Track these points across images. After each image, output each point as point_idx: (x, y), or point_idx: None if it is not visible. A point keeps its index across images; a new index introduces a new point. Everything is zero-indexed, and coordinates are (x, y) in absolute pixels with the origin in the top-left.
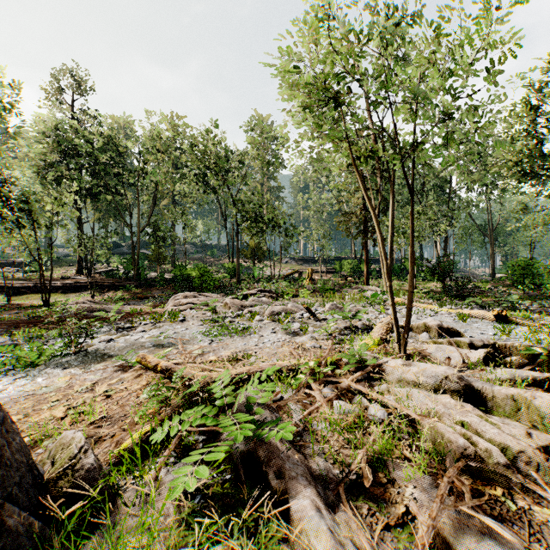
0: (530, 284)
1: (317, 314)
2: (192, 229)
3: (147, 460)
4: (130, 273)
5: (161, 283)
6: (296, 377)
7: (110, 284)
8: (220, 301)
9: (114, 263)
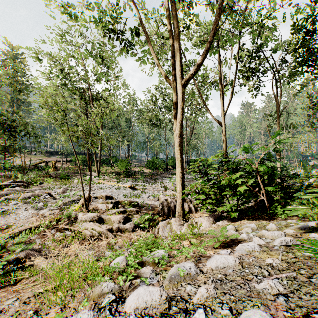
0: (154, 168)
1: (55, 195)
2: None
3: None
4: None
5: None
6: (39, 229)
7: None
8: None
9: None
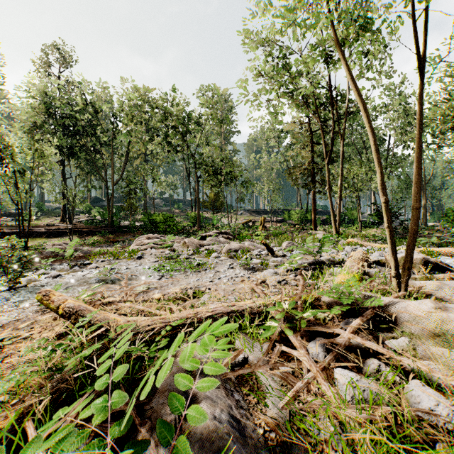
0: None
1: (275, 252)
2: (160, 183)
3: None
4: (105, 221)
5: (132, 229)
6: (264, 325)
7: (88, 230)
8: (180, 242)
9: (95, 214)
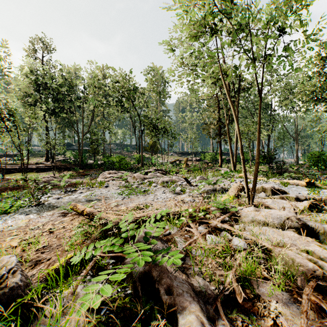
0: (322, 166)
1: (191, 183)
2: (115, 134)
3: (70, 277)
4: (77, 160)
5: (95, 166)
6: (179, 219)
7: (65, 167)
8: (131, 175)
9: (68, 155)
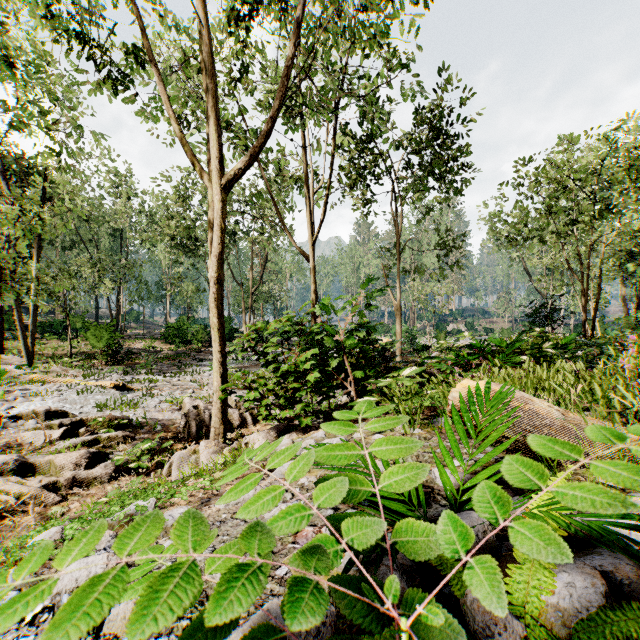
0: (181, 342)
1: None
2: None
3: None
4: None
5: None
6: None
7: None
8: None
9: None
